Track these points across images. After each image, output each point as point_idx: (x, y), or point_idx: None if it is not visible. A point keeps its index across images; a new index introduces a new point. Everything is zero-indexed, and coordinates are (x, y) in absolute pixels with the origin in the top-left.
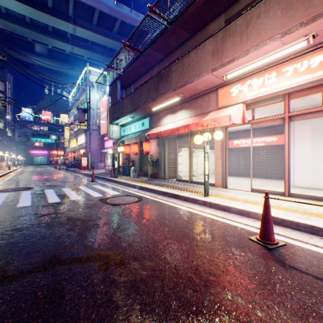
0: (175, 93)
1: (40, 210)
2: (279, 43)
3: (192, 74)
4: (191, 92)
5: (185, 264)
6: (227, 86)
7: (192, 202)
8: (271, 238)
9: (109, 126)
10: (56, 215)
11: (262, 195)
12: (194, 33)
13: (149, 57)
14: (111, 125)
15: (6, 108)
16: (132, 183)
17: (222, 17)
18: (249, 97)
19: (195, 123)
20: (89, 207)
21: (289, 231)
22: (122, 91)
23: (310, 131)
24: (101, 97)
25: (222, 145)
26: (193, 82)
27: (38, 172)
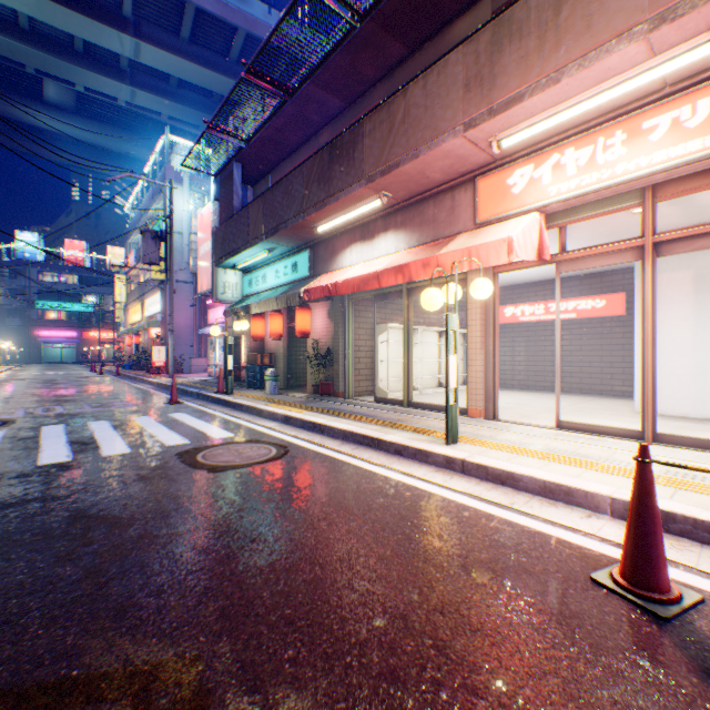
0: (373, 188)
1: (1, 490)
2: (642, 49)
3: (415, 138)
4: (410, 186)
5: (416, 701)
6: (500, 170)
7: (416, 459)
8: (661, 582)
9: (217, 272)
10: (42, 507)
11: (589, 439)
12: (416, 44)
13: (309, 106)
14: (222, 271)
15: None
16: (267, 408)
17: (486, 4)
18: (556, 195)
19: (420, 262)
20: (142, 478)
21: (694, 551)
22: (246, 190)
23: (691, 283)
24: (199, 207)
25: (485, 315)
26: (417, 158)
27: (46, 381)
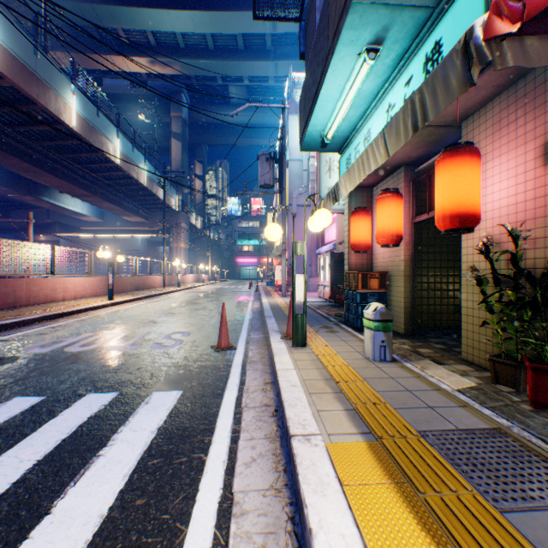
0: None
1: None
2: None
3: None
4: None
5: None
6: None
7: None
8: None
9: (319, 177)
10: None
11: None
12: None
13: None
14: (325, 175)
15: (204, 200)
16: (312, 521)
17: None
18: None
19: None
20: None
21: None
22: None
23: None
24: None
25: None
26: None
27: (203, 295)
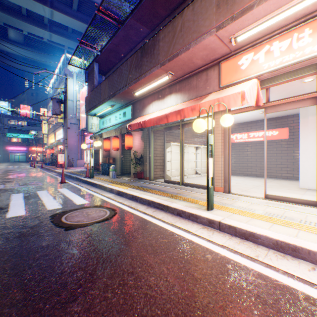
0: (164, 69)
1: None
2: None
3: (187, 39)
4: (184, 68)
5: None
6: (234, 57)
7: (190, 219)
8: None
9: (88, 118)
10: None
11: (287, 206)
12: None
13: (131, 31)
14: (90, 118)
15: None
16: (108, 186)
17: None
18: (267, 68)
19: (190, 107)
20: (21, 236)
21: None
22: (101, 77)
23: None
24: (81, 88)
25: (224, 137)
26: (188, 50)
27: (5, 171)
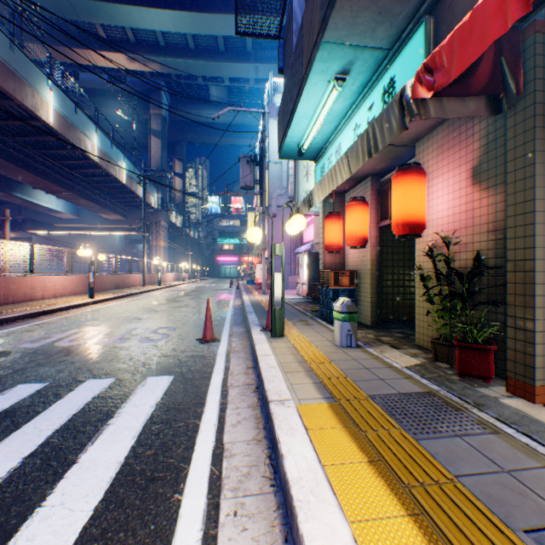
0: None
1: None
2: None
3: None
4: None
5: None
6: None
7: None
8: None
9: (298, 181)
10: None
11: None
12: None
13: None
14: (303, 180)
15: (184, 198)
16: (284, 450)
17: None
18: None
19: None
20: None
21: None
22: None
23: None
24: None
25: None
26: None
27: (185, 293)
